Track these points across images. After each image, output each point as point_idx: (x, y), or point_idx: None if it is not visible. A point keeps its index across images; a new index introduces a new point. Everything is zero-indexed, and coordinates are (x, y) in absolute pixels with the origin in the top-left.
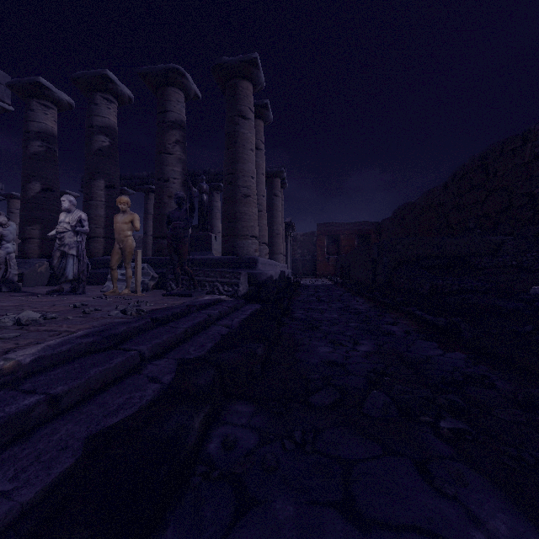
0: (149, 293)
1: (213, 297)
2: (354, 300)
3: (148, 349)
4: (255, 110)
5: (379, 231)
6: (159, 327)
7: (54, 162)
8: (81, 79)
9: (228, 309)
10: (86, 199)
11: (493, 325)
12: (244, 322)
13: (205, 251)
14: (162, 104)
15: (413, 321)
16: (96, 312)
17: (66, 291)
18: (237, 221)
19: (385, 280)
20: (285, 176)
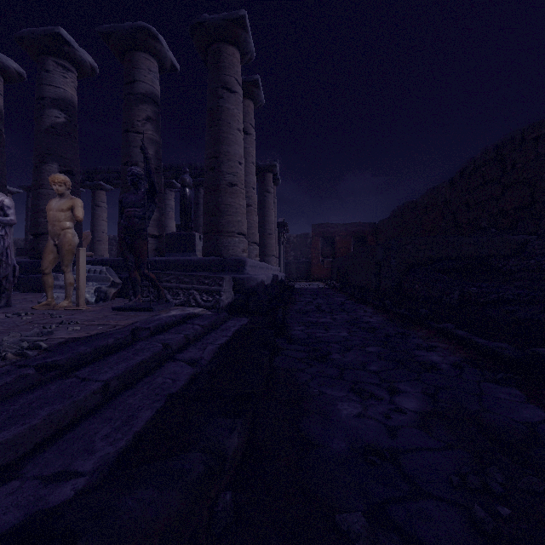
0: (106, 304)
1: (183, 312)
2: (361, 309)
3: None
4: (244, 88)
5: (376, 232)
6: (53, 382)
7: None
8: (27, 39)
9: (201, 329)
10: (34, 186)
11: None
12: (222, 351)
13: (188, 252)
14: (129, 73)
15: (453, 344)
16: None
17: None
18: (220, 214)
19: (393, 286)
20: (277, 171)
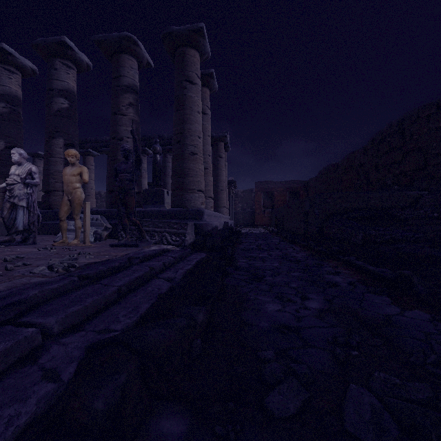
0: (101, 243)
1: (159, 247)
2: (291, 248)
3: (58, 321)
4: (202, 79)
5: (306, 188)
6: (88, 285)
7: (18, 122)
8: (41, 45)
9: (173, 259)
10: (46, 155)
11: (440, 277)
12: (188, 274)
13: (159, 204)
14: (116, 70)
15: (353, 270)
16: (23, 267)
17: (16, 242)
18: (184, 176)
19: (316, 230)
20: (228, 140)
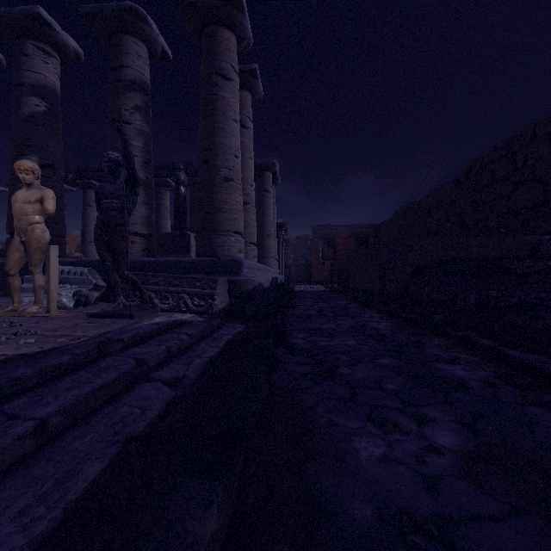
0: (87, 309)
1: (168, 318)
2: (366, 314)
3: None
4: (241, 78)
5: (378, 234)
6: None
7: None
8: (3, 19)
9: (188, 339)
10: (12, 181)
11: None
12: (211, 365)
13: (183, 253)
14: (116, 57)
15: (477, 355)
16: None
17: None
18: (215, 211)
19: (399, 289)
20: (277, 170)
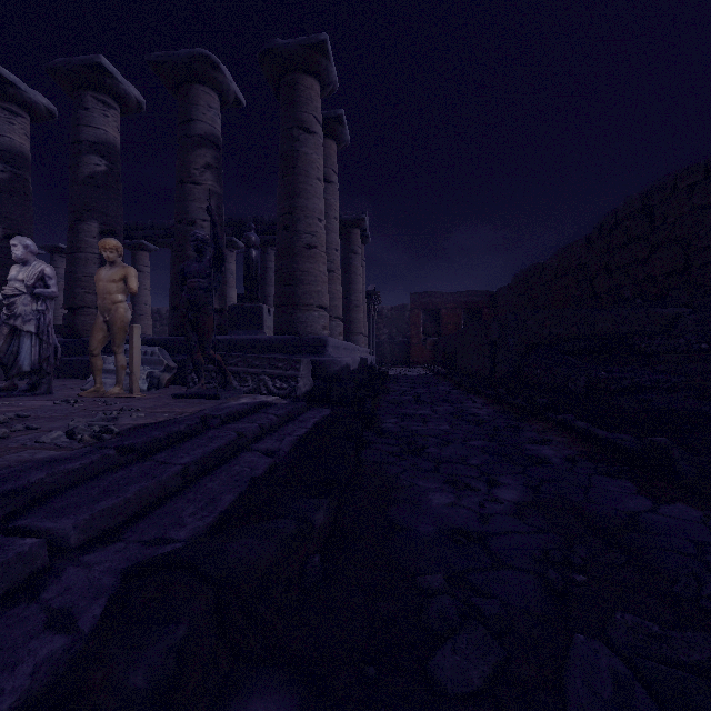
0: (160, 392)
1: (254, 400)
2: (469, 400)
3: (79, 525)
4: (324, 125)
5: (494, 303)
6: (133, 464)
7: (24, 195)
8: (62, 70)
9: (277, 420)
10: (70, 250)
11: None
12: (302, 443)
13: (254, 329)
14: (184, 110)
15: (571, 437)
16: (25, 432)
17: (18, 390)
18: (296, 283)
19: (510, 371)
20: (367, 226)
